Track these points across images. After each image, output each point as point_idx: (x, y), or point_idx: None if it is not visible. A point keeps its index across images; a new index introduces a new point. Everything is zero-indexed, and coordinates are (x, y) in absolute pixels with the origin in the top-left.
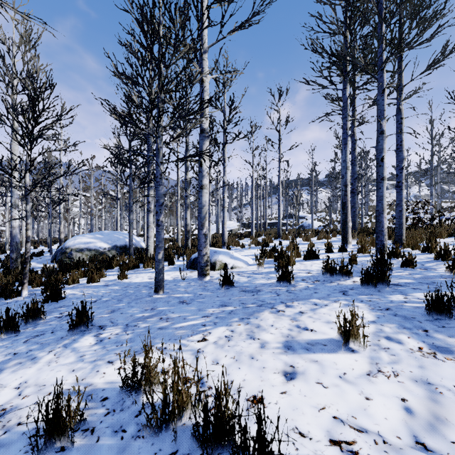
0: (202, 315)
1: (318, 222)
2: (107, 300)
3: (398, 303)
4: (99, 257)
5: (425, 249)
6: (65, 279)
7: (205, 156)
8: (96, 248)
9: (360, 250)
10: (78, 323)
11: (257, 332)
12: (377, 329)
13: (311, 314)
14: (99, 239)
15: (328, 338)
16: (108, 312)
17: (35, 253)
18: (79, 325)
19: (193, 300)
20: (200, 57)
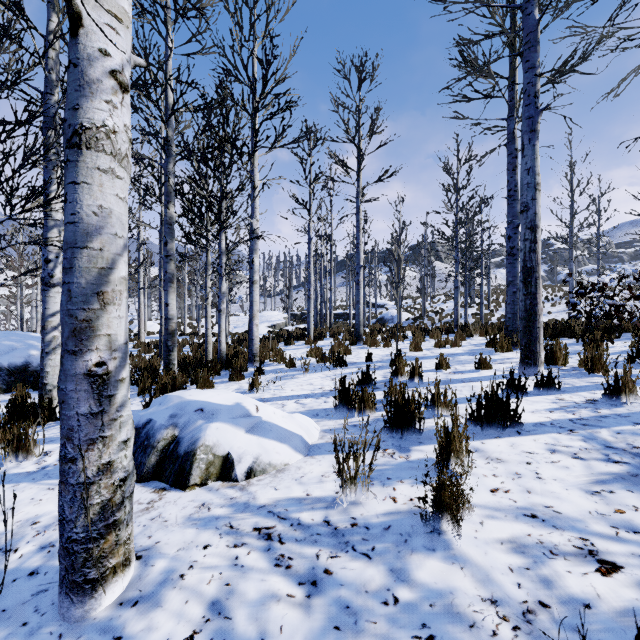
0: None
1: (406, 314)
2: None
3: None
4: None
5: None
6: None
7: None
8: None
9: (613, 392)
10: None
11: None
12: None
13: None
14: None
15: None
16: None
17: None
18: None
19: None
20: None
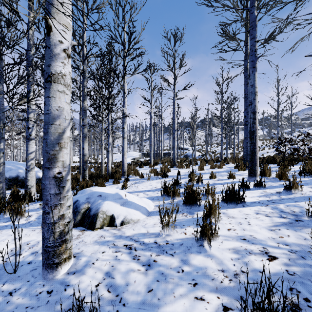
0: None
1: (198, 153)
2: None
3: None
4: None
5: None
6: None
7: (58, 15)
8: None
9: (288, 188)
10: None
11: None
12: None
13: None
14: None
15: None
16: None
17: None
18: None
19: None
20: None
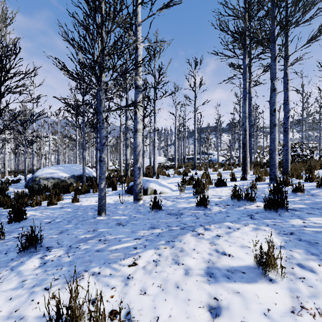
0: (135, 237)
1: (222, 157)
2: (59, 221)
3: (299, 228)
4: (60, 183)
5: (307, 179)
6: (30, 202)
7: (139, 106)
8: (58, 177)
9: (257, 179)
10: (28, 246)
11: (181, 256)
12: (287, 255)
13: (226, 238)
14: (61, 170)
15: (245, 265)
16: (57, 233)
17: (13, 180)
18: (28, 247)
19: (128, 222)
20: (135, 29)
